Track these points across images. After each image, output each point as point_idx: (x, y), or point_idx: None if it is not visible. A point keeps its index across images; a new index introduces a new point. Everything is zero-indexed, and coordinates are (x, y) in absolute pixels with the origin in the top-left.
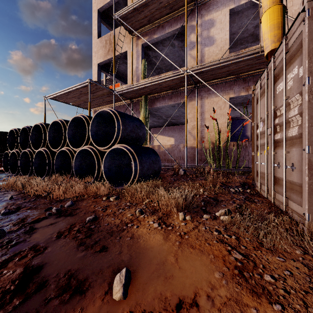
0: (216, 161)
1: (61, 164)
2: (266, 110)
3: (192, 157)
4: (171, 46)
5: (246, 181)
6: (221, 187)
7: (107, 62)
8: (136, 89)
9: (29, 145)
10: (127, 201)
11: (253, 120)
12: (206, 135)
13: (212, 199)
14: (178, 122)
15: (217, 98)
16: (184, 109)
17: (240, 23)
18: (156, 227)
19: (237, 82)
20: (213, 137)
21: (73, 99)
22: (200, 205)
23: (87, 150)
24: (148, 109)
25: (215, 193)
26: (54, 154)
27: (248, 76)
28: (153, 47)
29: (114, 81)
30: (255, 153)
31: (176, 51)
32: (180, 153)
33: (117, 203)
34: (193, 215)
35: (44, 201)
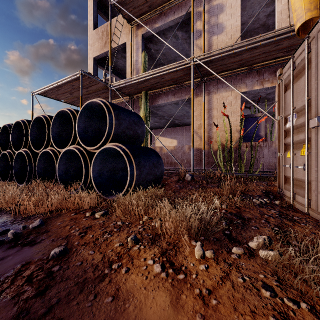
0: (226, 164)
1: (45, 168)
2: (306, 94)
3: (199, 160)
4: (174, 38)
5: (269, 189)
6: (241, 197)
7: (104, 57)
8: (135, 83)
9: (10, 146)
10: (119, 218)
11: (279, 113)
12: (214, 135)
13: (235, 216)
14: (181, 122)
15: (227, 92)
16: (188, 107)
17: (251, 11)
18: (158, 272)
19: (250, 75)
20: (223, 137)
21: (64, 95)
22: (221, 226)
23: (74, 151)
24: (149, 107)
25: (236, 206)
26: (37, 156)
27: (263, 67)
28: (154, 33)
29: (110, 75)
30: (282, 154)
31: (179, 44)
32: (184, 156)
33: (103, 221)
34: (215, 248)
35: (7, 218)
